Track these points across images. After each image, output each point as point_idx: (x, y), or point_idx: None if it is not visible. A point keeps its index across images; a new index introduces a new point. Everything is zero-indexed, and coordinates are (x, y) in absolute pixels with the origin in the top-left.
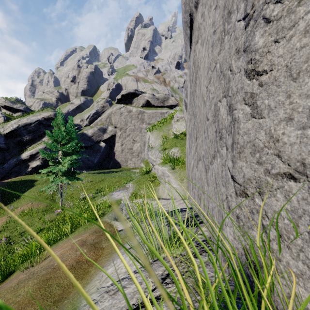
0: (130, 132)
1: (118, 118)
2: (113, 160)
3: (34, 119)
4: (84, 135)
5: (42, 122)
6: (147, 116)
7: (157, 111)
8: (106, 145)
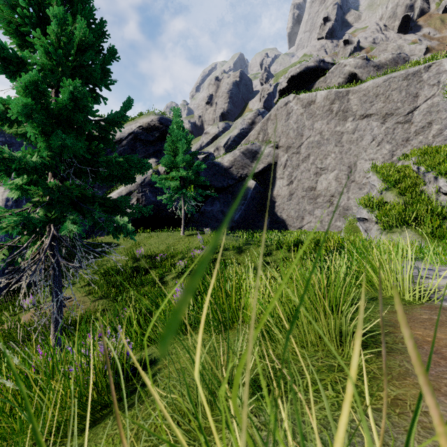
0: (308, 150)
1: (283, 125)
2: (271, 215)
3: (126, 132)
4: (216, 166)
5: (139, 136)
6: (359, 98)
7: (392, 75)
8: (257, 185)
